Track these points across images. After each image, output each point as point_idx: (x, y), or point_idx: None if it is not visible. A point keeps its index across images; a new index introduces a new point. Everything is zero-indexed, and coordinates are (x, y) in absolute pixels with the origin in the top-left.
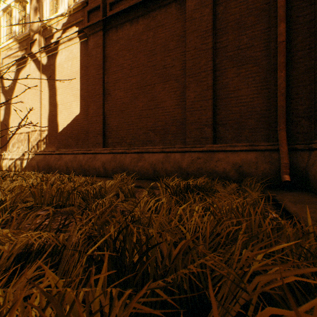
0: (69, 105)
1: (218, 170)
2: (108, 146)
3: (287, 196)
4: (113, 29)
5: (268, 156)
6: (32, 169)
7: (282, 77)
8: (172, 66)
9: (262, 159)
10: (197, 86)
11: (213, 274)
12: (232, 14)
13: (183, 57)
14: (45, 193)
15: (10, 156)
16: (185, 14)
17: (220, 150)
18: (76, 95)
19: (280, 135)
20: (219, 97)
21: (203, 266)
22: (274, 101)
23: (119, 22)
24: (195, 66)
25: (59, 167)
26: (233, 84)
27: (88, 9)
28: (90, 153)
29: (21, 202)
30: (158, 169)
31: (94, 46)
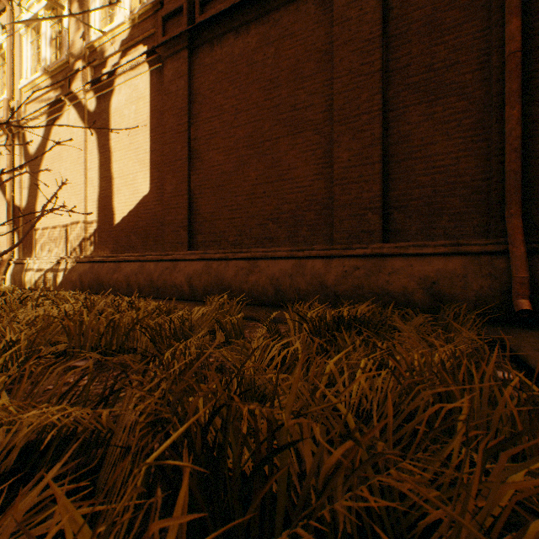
0: (131, 179)
1: (392, 289)
2: (197, 247)
3: (526, 339)
4: (206, 46)
5: (486, 264)
6: (73, 286)
7: (515, 118)
8: (309, 106)
9: (476, 269)
10: (353, 140)
11: (406, 503)
12: (417, 8)
13: (328, 89)
14: (87, 329)
15: (37, 265)
16: (332, 13)
17: (396, 253)
18: (143, 162)
19: (510, 225)
20: (393, 159)
21: (385, 487)
22: (498, 162)
23: (216, 32)
24: (351, 103)
25: (115, 284)
26: (419, 134)
27: (164, 13)
28: (167, 260)
29: (46, 344)
30: (283, 287)
31: (173, 76)
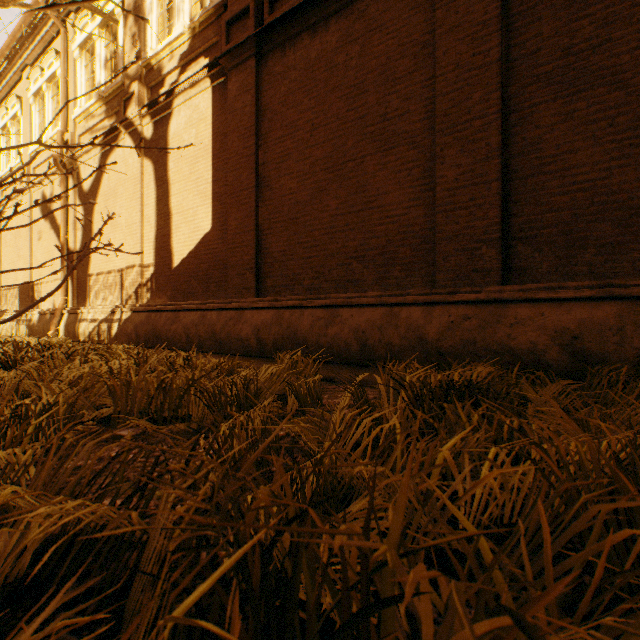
0: (191, 215)
1: (515, 345)
2: (266, 293)
3: None
4: (276, 51)
5: None
6: (128, 339)
7: None
8: (403, 114)
9: (638, 319)
10: (462, 154)
11: None
12: None
13: (428, 91)
14: (135, 390)
15: (91, 315)
16: None
17: (521, 298)
18: (204, 194)
19: None
20: (516, 175)
21: None
22: None
23: (288, 34)
24: (458, 106)
25: (173, 337)
26: (553, 140)
27: (228, 17)
28: (231, 309)
29: (90, 408)
30: (371, 341)
31: (238, 91)
